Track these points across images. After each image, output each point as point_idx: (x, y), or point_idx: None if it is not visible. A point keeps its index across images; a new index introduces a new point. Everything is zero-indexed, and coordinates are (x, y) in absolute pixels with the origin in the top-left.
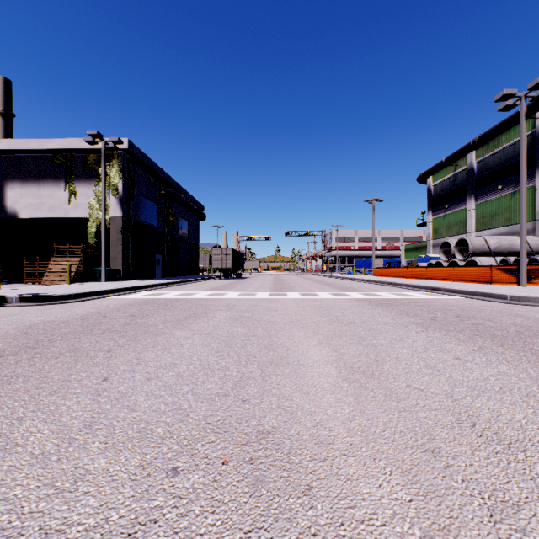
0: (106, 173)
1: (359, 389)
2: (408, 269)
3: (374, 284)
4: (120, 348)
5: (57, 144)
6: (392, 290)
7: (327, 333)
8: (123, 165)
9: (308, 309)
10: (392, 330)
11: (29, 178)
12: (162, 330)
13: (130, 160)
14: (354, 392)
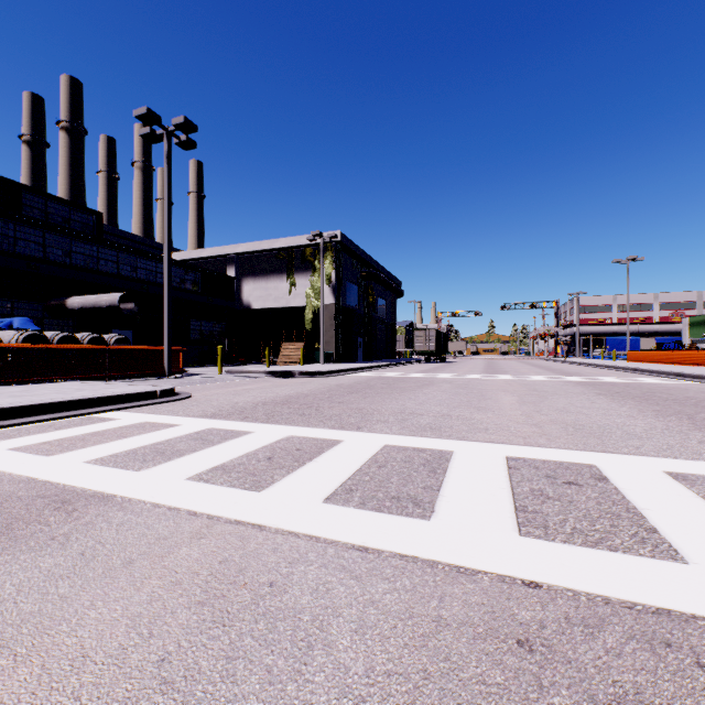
0: (320, 264)
1: (522, 405)
2: (674, 353)
3: (614, 370)
4: (401, 393)
5: (282, 243)
6: (625, 376)
7: (520, 394)
8: (335, 256)
9: (514, 385)
10: (570, 395)
11: (259, 274)
12: (414, 389)
13: (340, 249)
14: (520, 405)
